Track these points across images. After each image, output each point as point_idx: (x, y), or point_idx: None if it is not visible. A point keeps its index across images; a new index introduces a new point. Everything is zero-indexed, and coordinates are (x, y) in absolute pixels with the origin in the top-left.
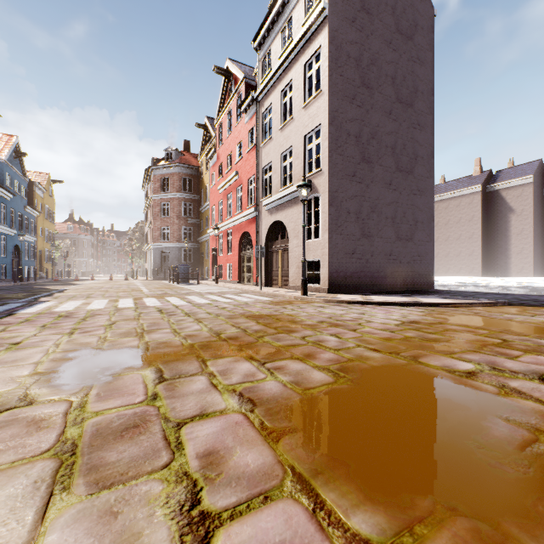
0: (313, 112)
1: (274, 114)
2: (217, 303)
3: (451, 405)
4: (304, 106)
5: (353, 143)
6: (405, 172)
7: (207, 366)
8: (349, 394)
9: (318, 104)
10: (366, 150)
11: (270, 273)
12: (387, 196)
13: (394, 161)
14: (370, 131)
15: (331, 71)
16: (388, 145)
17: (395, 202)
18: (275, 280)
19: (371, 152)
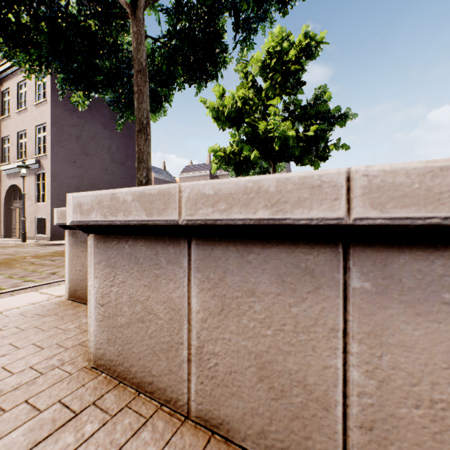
0: (41, 112)
1: (13, 98)
2: None
3: None
4: (35, 105)
5: (74, 141)
6: (119, 163)
7: None
8: None
9: (44, 108)
10: (86, 146)
11: (10, 226)
12: (104, 178)
13: (110, 156)
14: (89, 135)
15: (53, 90)
16: (105, 146)
17: (111, 182)
18: (15, 233)
19: (90, 148)
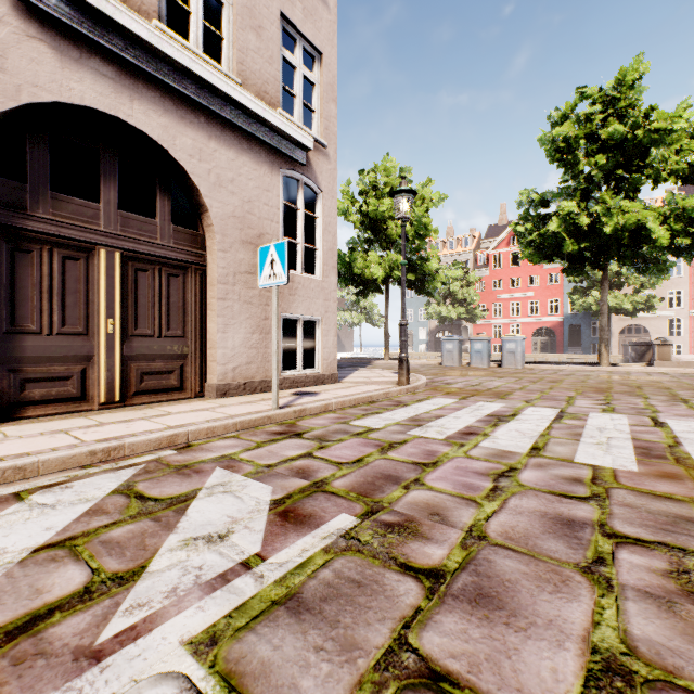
0: (307, 1)
1: None
2: (586, 409)
3: (616, 377)
4: None
5: None
6: None
7: (688, 384)
8: (640, 379)
9: (318, 7)
10: None
11: None
12: None
13: None
14: None
15: None
16: None
17: None
18: (61, 382)
19: None
